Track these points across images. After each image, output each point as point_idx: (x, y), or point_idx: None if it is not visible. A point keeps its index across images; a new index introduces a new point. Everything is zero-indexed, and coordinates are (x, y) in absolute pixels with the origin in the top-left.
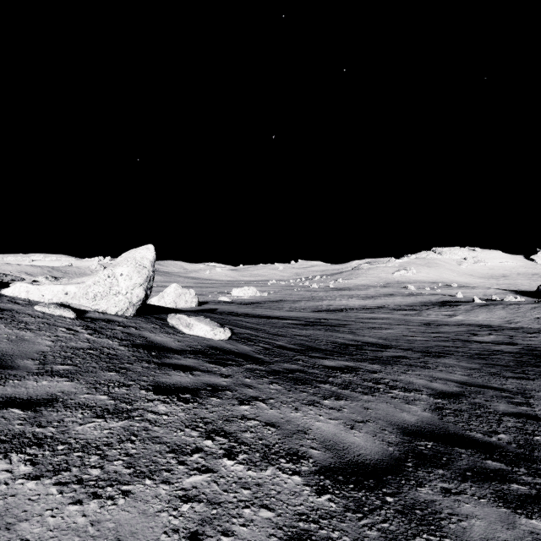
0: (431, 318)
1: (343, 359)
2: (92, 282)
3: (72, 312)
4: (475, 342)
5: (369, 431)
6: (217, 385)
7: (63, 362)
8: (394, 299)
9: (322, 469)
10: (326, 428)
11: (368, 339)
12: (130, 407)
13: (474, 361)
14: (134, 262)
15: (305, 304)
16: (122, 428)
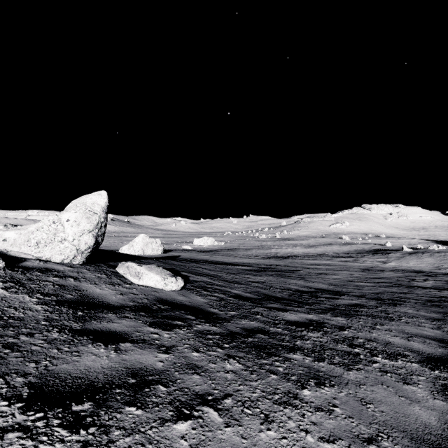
0: (367, 264)
1: (304, 311)
2: (35, 228)
3: (0, 260)
4: (418, 288)
5: None
6: (148, 370)
7: None
8: (332, 248)
9: None
10: None
11: (318, 285)
12: None
13: (431, 309)
14: (84, 208)
15: (256, 252)
16: None
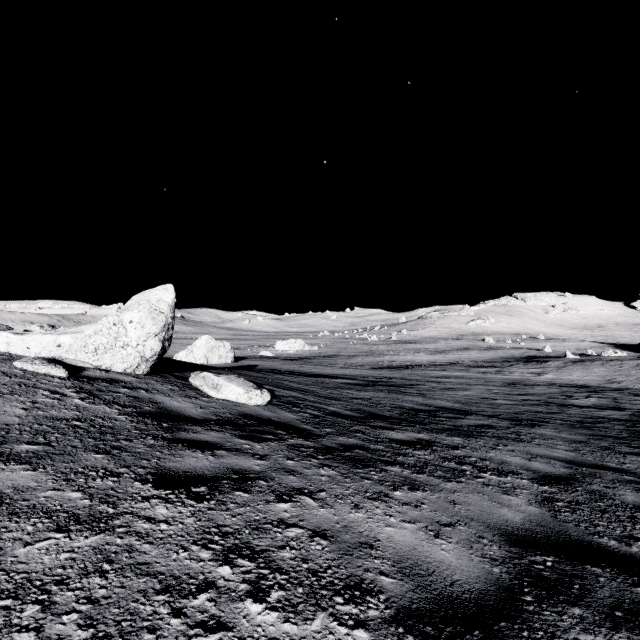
0: (515, 376)
1: (414, 430)
2: (93, 331)
3: (63, 369)
4: (573, 407)
5: (462, 540)
6: (247, 470)
7: (32, 439)
8: (469, 354)
9: (400, 614)
10: (401, 537)
11: (441, 403)
12: (113, 511)
13: (577, 431)
14: (148, 306)
15: (363, 360)
16: (91, 550)
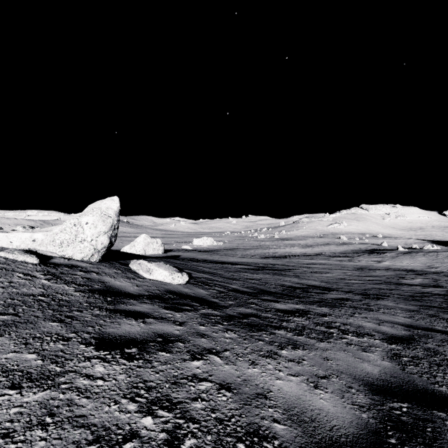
0: (362, 263)
1: (293, 302)
2: (59, 230)
3: (35, 258)
4: (405, 285)
5: (335, 390)
6: (169, 334)
7: (4, 311)
8: (329, 248)
9: None
10: (288, 388)
11: (311, 282)
12: (60, 370)
13: (410, 303)
14: (100, 212)
15: (254, 252)
16: (37, 404)
